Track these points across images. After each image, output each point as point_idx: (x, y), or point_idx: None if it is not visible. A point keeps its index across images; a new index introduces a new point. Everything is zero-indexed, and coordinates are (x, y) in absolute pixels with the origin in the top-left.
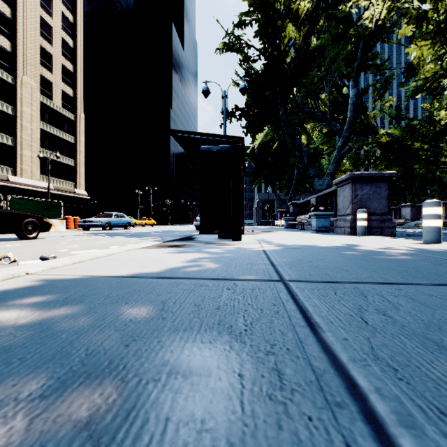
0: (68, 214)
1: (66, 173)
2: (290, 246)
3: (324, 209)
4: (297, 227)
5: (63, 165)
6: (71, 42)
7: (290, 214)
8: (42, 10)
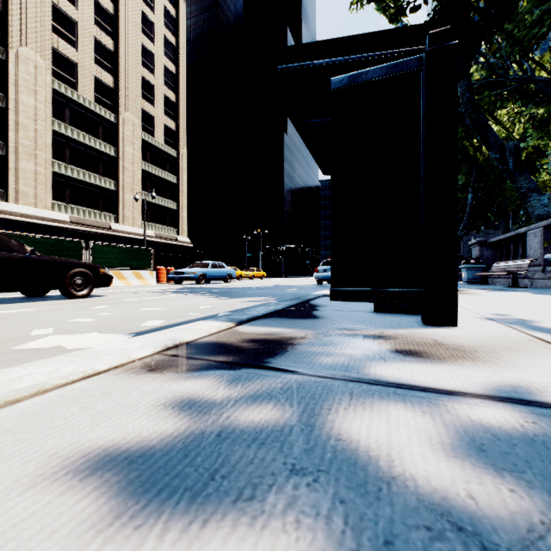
0: (170, 265)
1: (168, 218)
2: None
3: None
4: (488, 281)
5: (165, 209)
6: (173, 69)
7: (477, 260)
8: (144, 37)
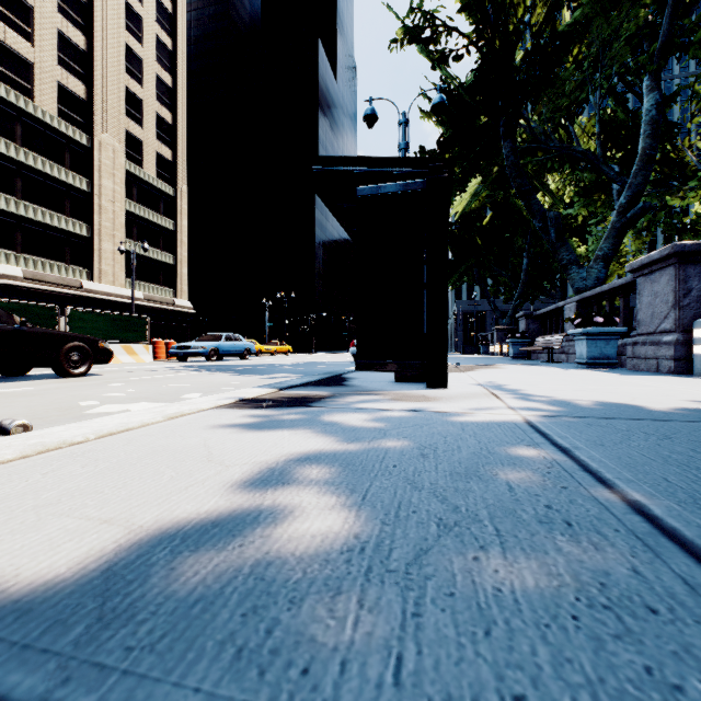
0: (165, 337)
1: (161, 275)
2: (586, 407)
3: (604, 322)
4: (534, 357)
5: (157, 263)
6: (169, 80)
7: (522, 334)
8: (129, 35)
